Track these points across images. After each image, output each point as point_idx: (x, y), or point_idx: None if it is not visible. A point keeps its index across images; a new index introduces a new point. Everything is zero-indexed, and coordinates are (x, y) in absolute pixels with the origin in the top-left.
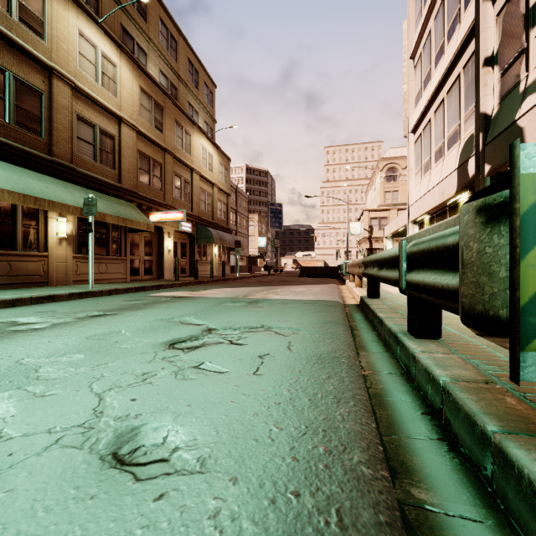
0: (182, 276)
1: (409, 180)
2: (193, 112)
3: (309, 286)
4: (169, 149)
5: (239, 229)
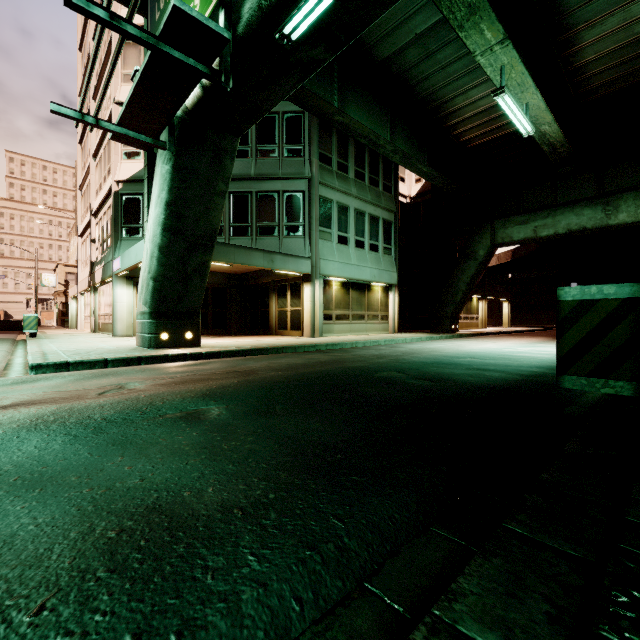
0: None
1: (79, 266)
2: None
3: None
4: None
5: None
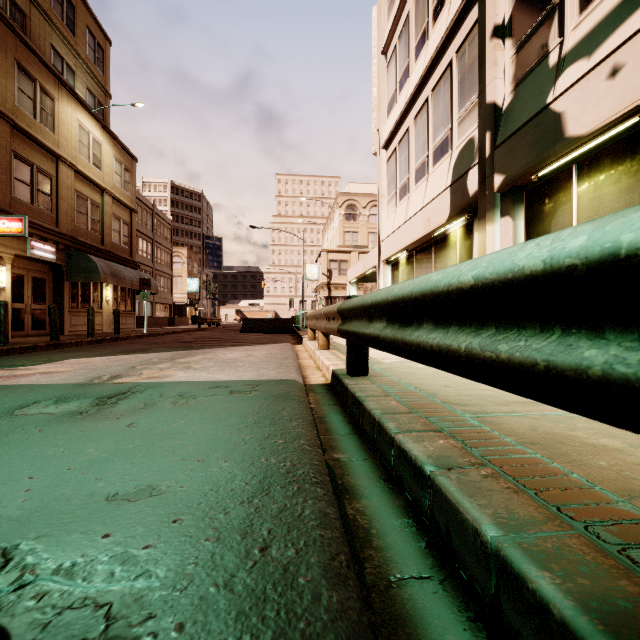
0: (35, 334)
1: (381, 208)
2: (64, 67)
3: (250, 349)
4: (0, 108)
5: (158, 266)
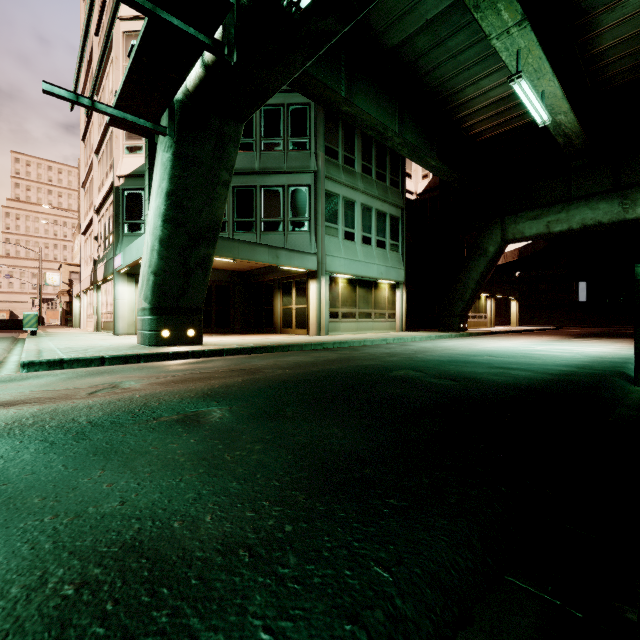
0: None
1: (82, 265)
2: None
3: None
4: None
5: None
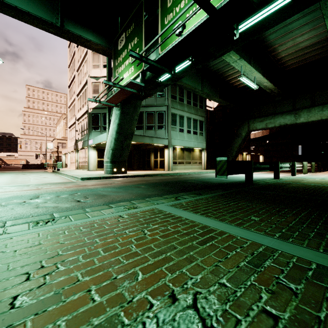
0: None
1: (68, 141)
2: None
3: (36, 170)
4: None
5: None
